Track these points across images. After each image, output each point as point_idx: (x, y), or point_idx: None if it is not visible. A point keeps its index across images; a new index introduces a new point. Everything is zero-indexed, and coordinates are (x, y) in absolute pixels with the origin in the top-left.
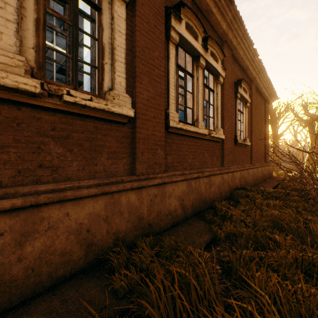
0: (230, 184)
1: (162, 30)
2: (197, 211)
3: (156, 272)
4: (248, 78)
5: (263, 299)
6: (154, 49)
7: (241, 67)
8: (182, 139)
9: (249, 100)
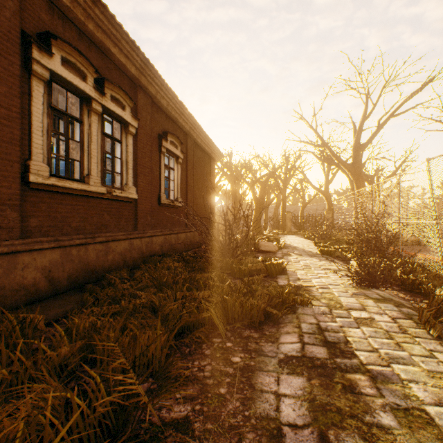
0: (144, 250)
1: (16, 60)
2: (79, 283)
3: None
4: (183, 131)
5: (57, 334)
6: None
7: (170, 117)
8: (61, 198)
9: (181, 155)
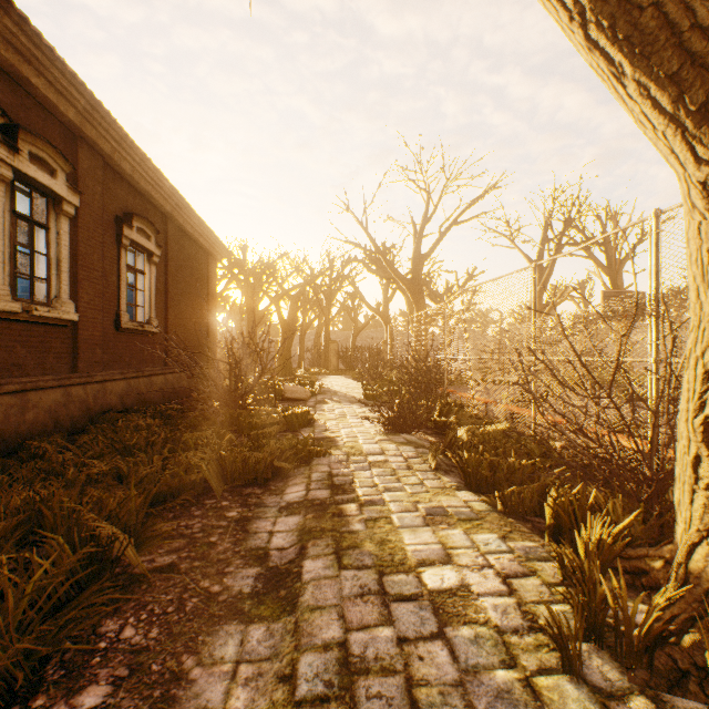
0: (91, 404)
1: None
2: None
3: None
4: (161, 211)
5: None
6: None
7: (137, 189)
8: None
9: (158, 251)
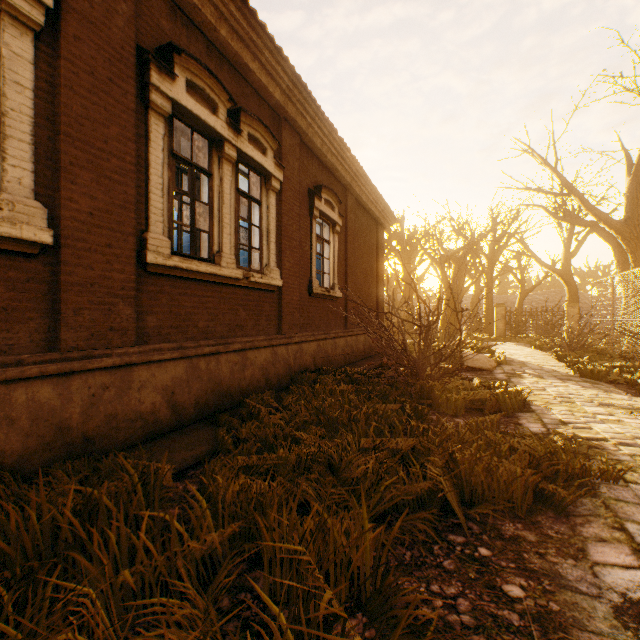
0: (291, 363)
1: (130, 88)
2: (209, 411)
3: (34, 495)
4: (341, 184)
5: (196, 504)
6: (110, 123)
7: (323, 164)
8: (184, 286)
9: (339, 221)
